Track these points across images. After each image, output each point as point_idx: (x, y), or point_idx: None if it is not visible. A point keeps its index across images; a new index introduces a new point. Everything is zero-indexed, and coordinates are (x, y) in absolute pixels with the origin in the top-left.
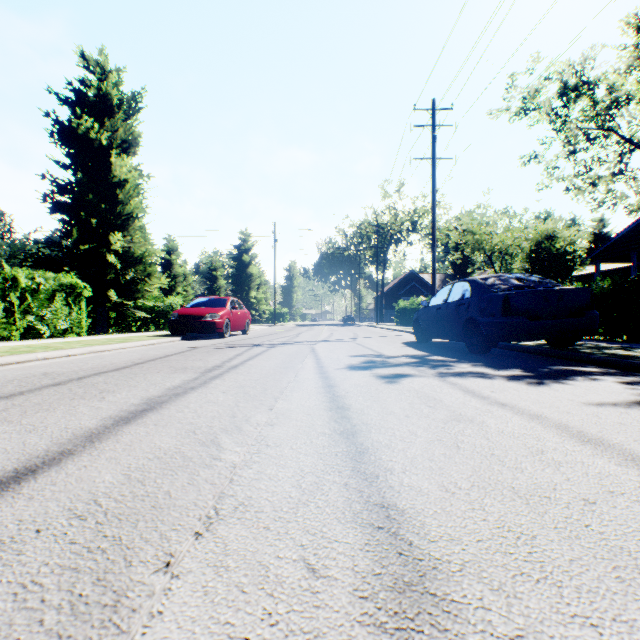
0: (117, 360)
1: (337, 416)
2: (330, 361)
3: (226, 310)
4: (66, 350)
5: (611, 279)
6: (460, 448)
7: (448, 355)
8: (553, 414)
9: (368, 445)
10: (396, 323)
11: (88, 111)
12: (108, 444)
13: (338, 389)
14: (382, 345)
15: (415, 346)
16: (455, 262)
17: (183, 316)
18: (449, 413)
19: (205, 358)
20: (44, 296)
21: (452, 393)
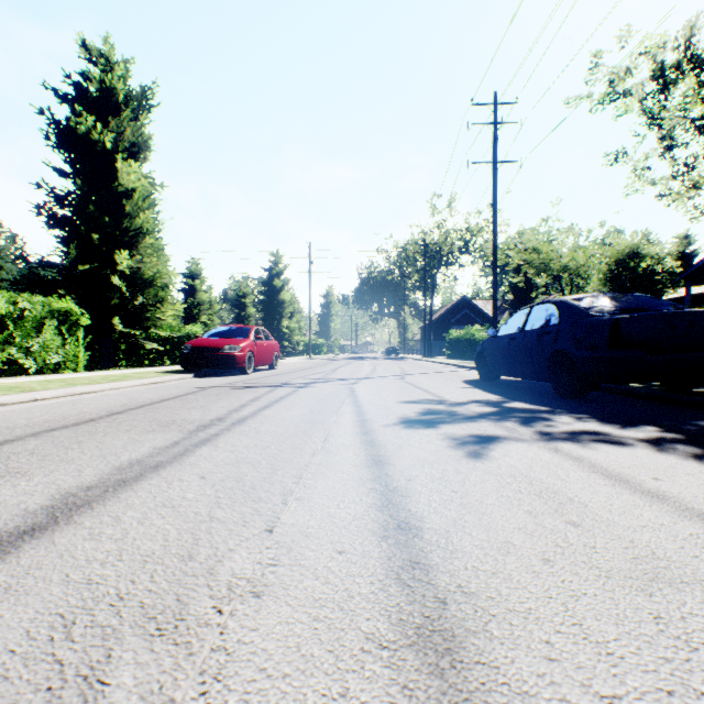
0: (91, 407)
1: (400, 560)
2: (375, 410)
3: (249, 341)
4: (32, 393)
5: None
6: None
7: (532, 401)
8: None
9: None
10: (447, 356)
11: (90, 109)
12: None
13: (393, 471)
14: (439, 385)
15: (481, 386)
16: (515, 286)
17: (197, 348)
18: (629, 550)
19: (208, 405)
20: (29, 324)
21: (591, 483)
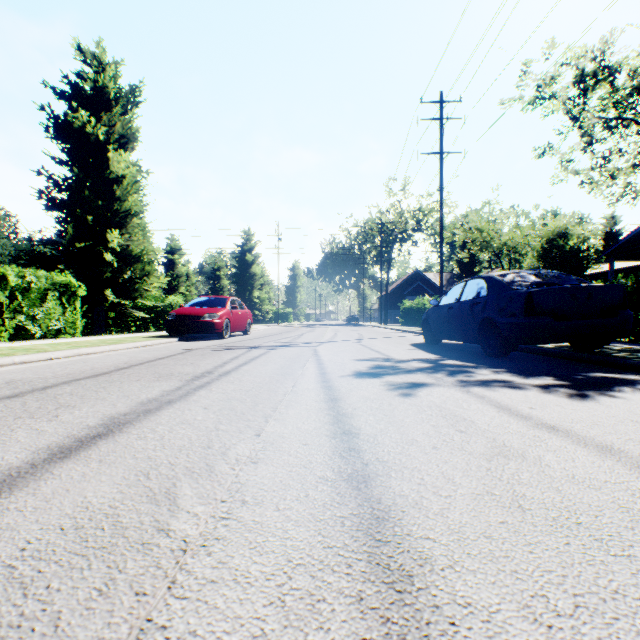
0: (100, 364)
1: (343, 447)
2: (334, 366)
3: (226, 310)
4: (48, 353)
5: (636, 276)
6: (525, 511)
7: (463, 359)
8: (628, 445)
9: (389, 503)
10: (401, 323)
11: (85, 105)
12: (18, 498)
13: (343, 404)
14: (389, 347)
15: (425, 348)
16: (462, 261)
17: (181, 316)
18: (489, 443)
19: (197, 362)
20: (35, 295)
21: (483, 410)
